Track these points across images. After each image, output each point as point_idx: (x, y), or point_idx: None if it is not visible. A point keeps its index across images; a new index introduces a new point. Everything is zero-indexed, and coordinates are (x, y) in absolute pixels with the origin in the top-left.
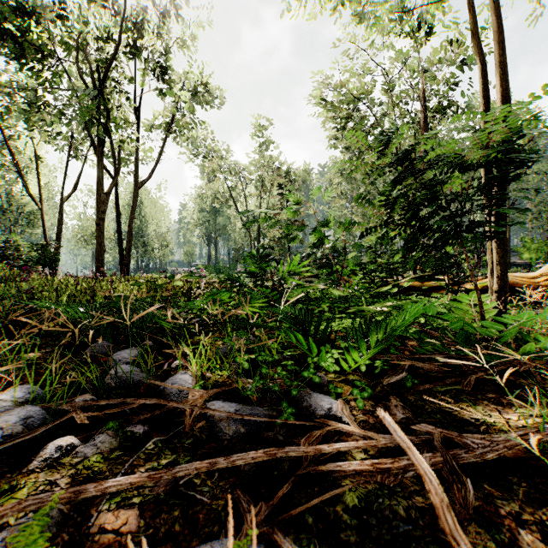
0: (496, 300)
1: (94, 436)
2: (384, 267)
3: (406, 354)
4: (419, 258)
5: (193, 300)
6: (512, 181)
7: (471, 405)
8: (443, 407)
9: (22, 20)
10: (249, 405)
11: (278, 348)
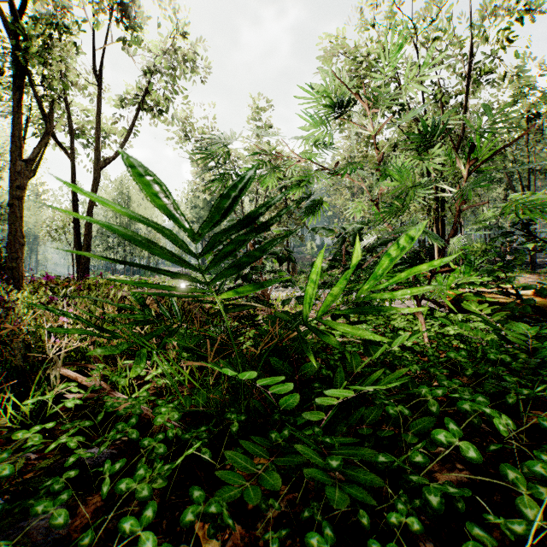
0: None
1: None
2: None
3: None
4: None
5: None
6: None
7: None
8: None
9: None
10: None
11: None
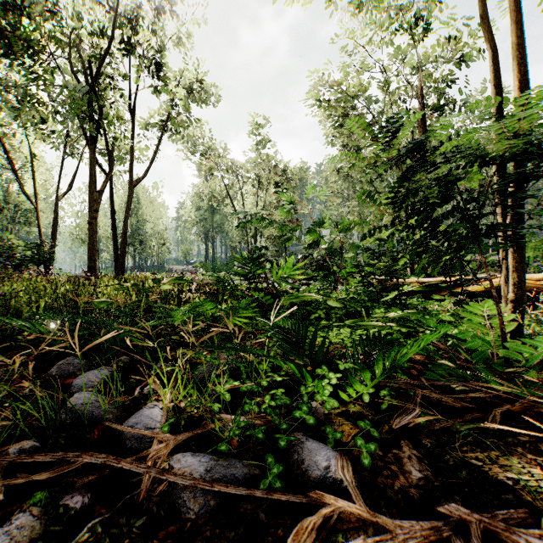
0: (511, 310)
1: (13, 515)
2: (385, 270)
3: (413, 373)
4: (427, 264)
5: (176, 310)
6: (537, 178)
7: (502, 455)
8: (468, 457)
9: (13, 14)
10: (226, 457)
11: (268, 369)
